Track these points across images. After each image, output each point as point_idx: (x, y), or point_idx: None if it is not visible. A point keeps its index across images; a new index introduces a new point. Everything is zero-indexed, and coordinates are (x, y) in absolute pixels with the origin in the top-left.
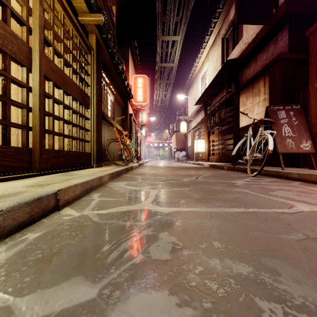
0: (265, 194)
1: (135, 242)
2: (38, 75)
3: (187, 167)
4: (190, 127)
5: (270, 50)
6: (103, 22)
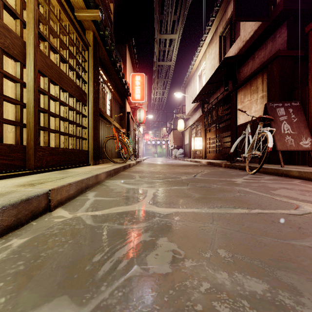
0: (267, 193)
1: (131, 250)
2: (32, 70)
3: (185, 165)
4: (188, 124)
5: (268, 47)
6: (100, 18)
